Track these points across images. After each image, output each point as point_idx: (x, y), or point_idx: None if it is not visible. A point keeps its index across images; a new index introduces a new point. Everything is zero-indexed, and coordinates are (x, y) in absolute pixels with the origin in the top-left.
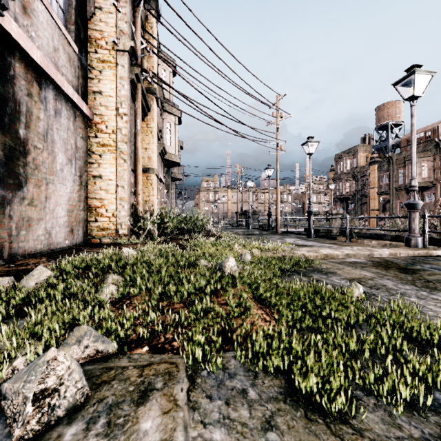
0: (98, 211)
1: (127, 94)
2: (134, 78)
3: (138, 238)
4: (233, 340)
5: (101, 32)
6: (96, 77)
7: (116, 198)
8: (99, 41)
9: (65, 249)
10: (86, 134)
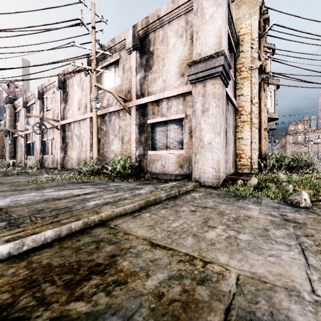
0: (241, 156)
1: (257, 91)
2: (260, 81)
3: (261, 170)
4: None
5: (242, 63)
6: (239, 88)
7: (250, 148)
8: (241, 69)
9: (232, 173)
10: (235, 118)
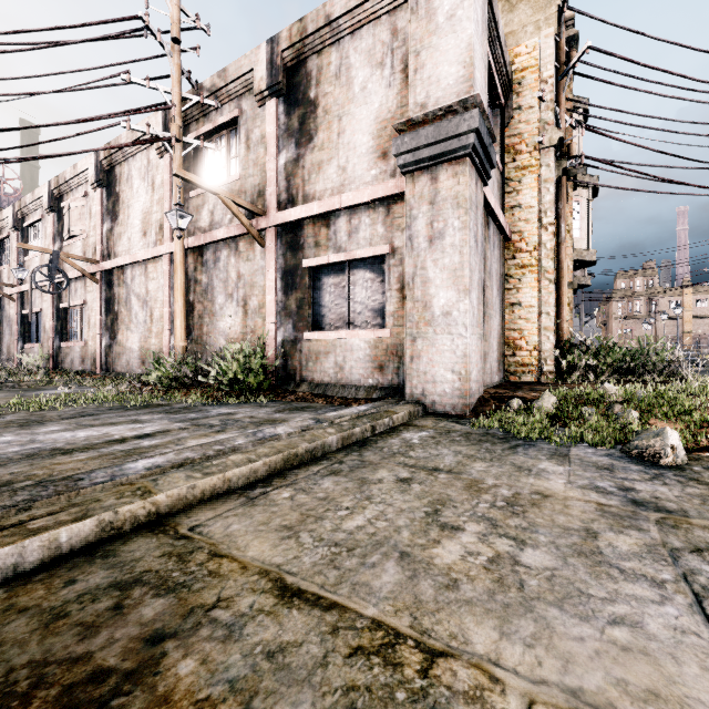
0: (516, 343)
1: (553, 198)
2: (560, 175)
3: (562, 377)
4: None
5: (520, 135)
6: (514, 190)
7: (537, 327)
8: (518, 147)
9: (497, 384)
10: (504, 258)
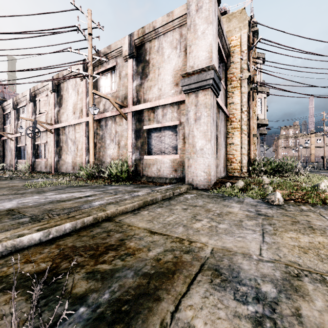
0: (231, 160)
1: (246, 100)
2: (249, 90)
3: (250, 174)
4: (326, 203)
5: (233, 73)
6: (230, 96)
7: (240, 153)
8: (232, 78)
9: (223, 177)
10: (226, 124)
